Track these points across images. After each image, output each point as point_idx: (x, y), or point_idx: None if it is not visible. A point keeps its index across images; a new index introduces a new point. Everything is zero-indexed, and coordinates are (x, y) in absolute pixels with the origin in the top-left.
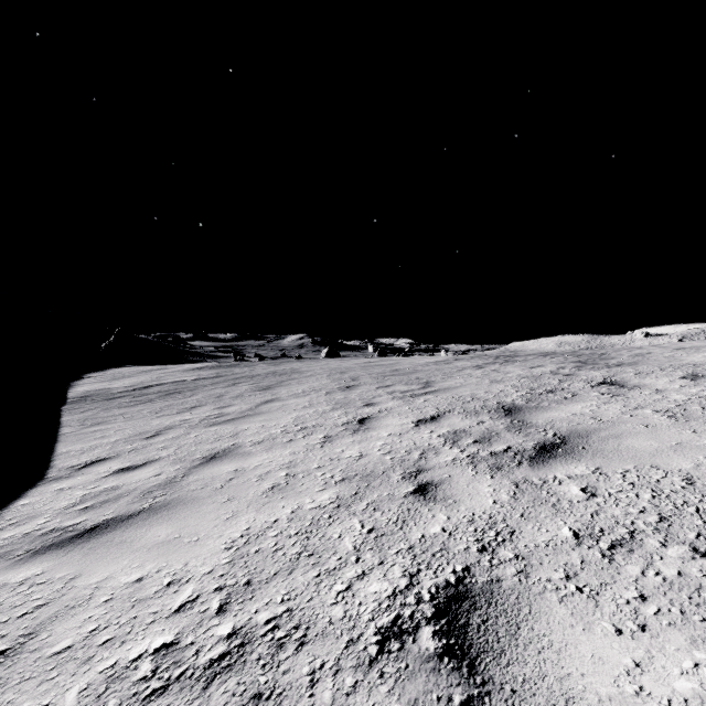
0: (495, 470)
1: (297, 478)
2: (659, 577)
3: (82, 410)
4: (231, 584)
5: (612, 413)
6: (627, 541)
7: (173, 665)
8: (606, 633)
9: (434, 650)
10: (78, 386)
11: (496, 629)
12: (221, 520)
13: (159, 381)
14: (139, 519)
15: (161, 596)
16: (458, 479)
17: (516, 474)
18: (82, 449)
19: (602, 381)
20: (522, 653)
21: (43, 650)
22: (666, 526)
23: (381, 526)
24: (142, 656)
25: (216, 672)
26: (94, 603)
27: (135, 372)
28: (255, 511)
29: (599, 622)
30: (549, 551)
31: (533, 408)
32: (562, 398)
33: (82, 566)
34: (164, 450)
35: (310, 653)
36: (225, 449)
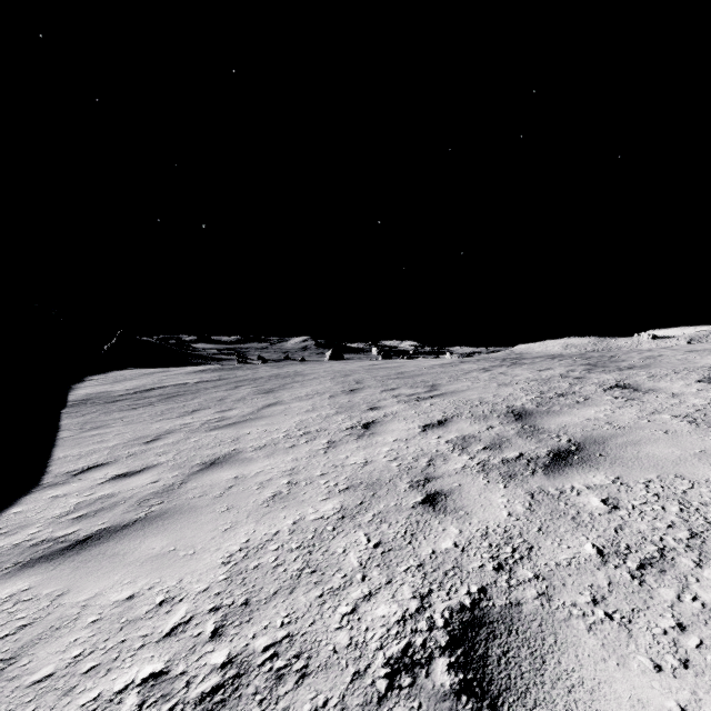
0: (508, 479)
1: (299, 486)
2: (697, 602)
3: (81, 414)
4: (227, 603)
5: (628, 418)
6: (657, 559)
7: (161, 699)
8: (643, 669)
9: (449, 686)
10: (79, 389)
11: (519, 662)
12: (219, 531)
13: (160, 383)
14: (134, 529)
15: (152, 616)
16: (469, 488)
17: (531, 484)
18: (79, 454)
19: (615, 384)
20: (549, 692)
21: (22, 678)
22: (699, 543)
23: (388, 540)
24: (128, 688)
25: (208, 708)
26: (80, 624)
27: (136, 374)
28: (255, 522)
29: (634, 656)
30: (572, 570)
31: (544, 413)
32: (573, 402)
33: (71, 581)
34: (163, 455)
35: (312, 687)
36: (225, 455)
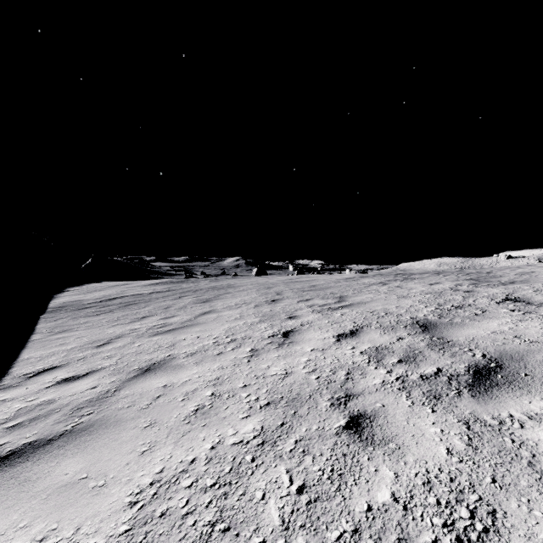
0: (434, 400)
1: (222, 399)
2: None
3: (55, 319)
4: None
5: (535, 331)
6: None
7: None
8: None
9: None
10: (59, 298)
11: None
12: (135, 454)
13: (122, 294)
14: (56, 445)
15: None
16: (394, 411)
17: (461, 408)
18: (41, 356)
19: (505, 297)
20: None
21: None
22: None
23: (313, 482)
24: None
25: None
26: None
27: (105, 286)
28: (173, 443)
29: None
30: None
31: (448, 324)
32: (472, 314)
33: None
34: (108, 360)
35: None
36: (161, 360)
